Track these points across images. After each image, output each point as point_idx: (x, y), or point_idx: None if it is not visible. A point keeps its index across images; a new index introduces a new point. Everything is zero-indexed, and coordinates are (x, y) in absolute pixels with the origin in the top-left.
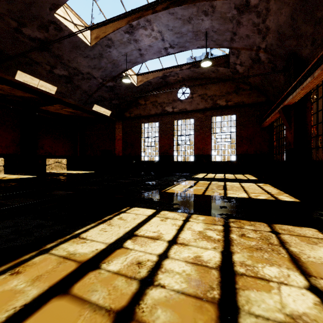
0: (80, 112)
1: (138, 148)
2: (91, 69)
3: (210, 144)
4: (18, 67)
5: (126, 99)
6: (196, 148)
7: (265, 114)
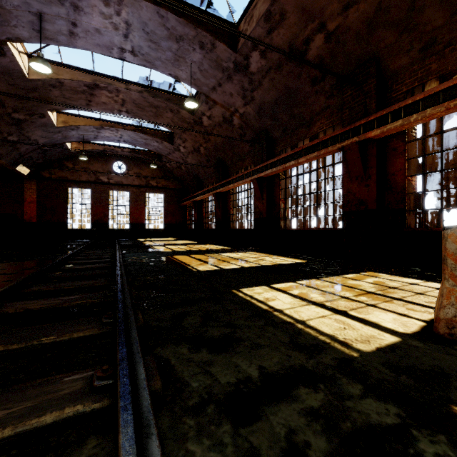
0: None
1: (64, 214)
2: (41, 137)
3: (144, 215)
4: None
5: (51, 159)
6: (132, 217)
7: (182, 197)
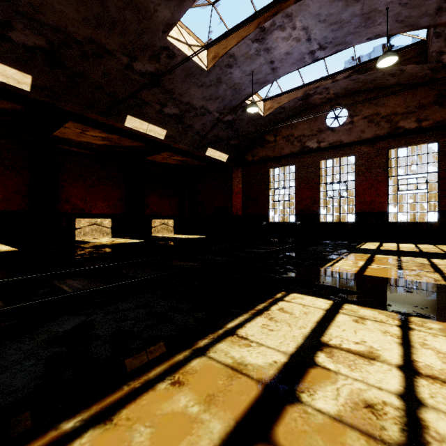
0: (190, 160)
1: (264, 204)
2: (206, 101)
3: (385, 195)
4: (128, 112)
5: (248, 136)
6: (358, 201)
7: None
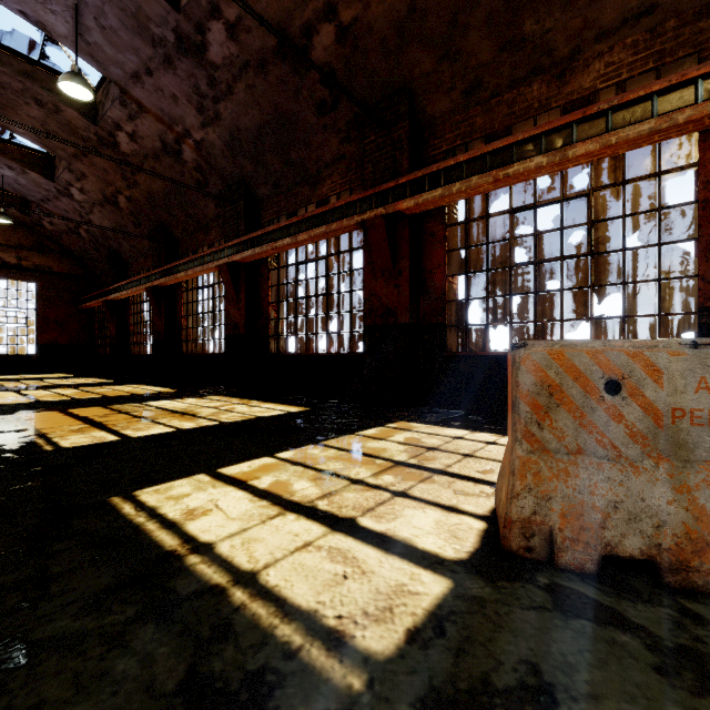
0: None
1: None
2: None
3: None
4: None
5: None
6: None
7: (85, 293)
